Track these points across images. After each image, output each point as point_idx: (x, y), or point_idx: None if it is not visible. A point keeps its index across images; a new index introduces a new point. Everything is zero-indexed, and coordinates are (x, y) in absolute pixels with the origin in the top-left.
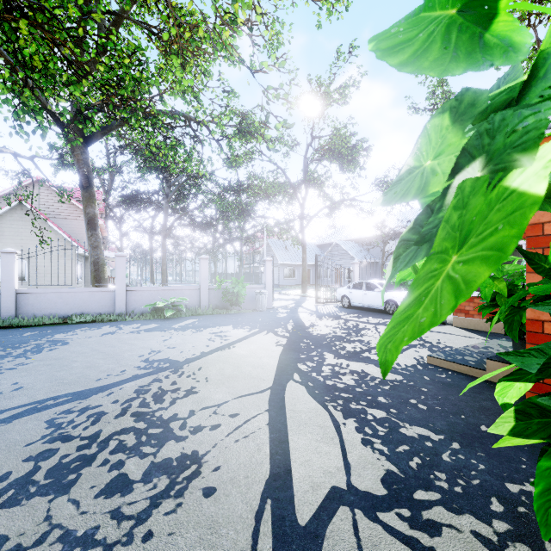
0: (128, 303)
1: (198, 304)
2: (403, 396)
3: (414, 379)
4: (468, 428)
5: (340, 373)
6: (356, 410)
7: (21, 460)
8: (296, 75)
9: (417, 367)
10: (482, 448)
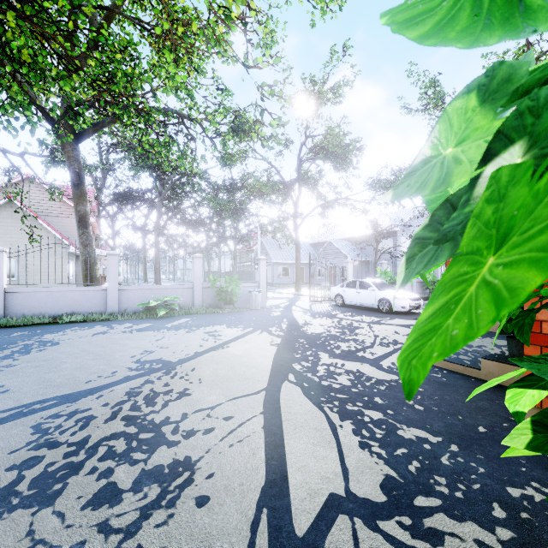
0: (120, 302)
1: (191, 303)
2: (399, 396)
3: None
4: (466, 429)
5: (335, 373)
6: (353, 411)
7: (3, 469)
8: (290, 74)
9: None
10: (481, 450)
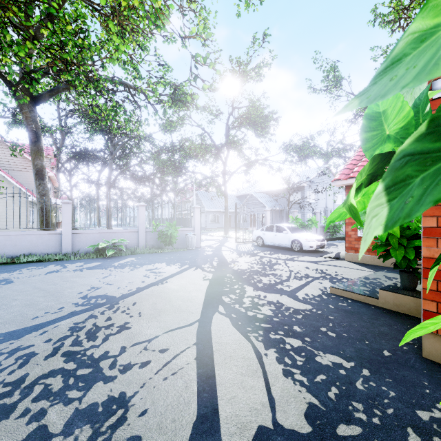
0: (73, 244)
1: (136, 244)
2: (314, 324)
3: (321, 308)
4: (373, 353)
5: (259, 304)
6: (276, 340)
7: None
8: (220, 55)
9: (322, 296)
10: (389, 373)
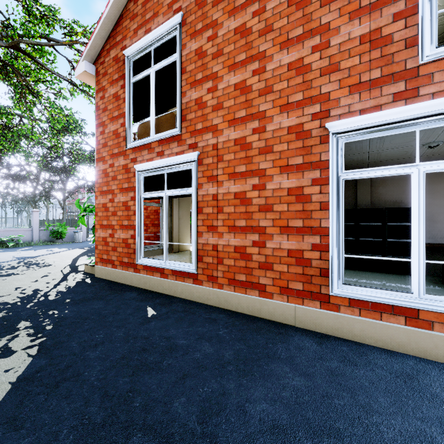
0: None
1: (31, 239)
2: None
3: None
4: None
5: None
6: None
7: None
8: None
9: None
10: None
